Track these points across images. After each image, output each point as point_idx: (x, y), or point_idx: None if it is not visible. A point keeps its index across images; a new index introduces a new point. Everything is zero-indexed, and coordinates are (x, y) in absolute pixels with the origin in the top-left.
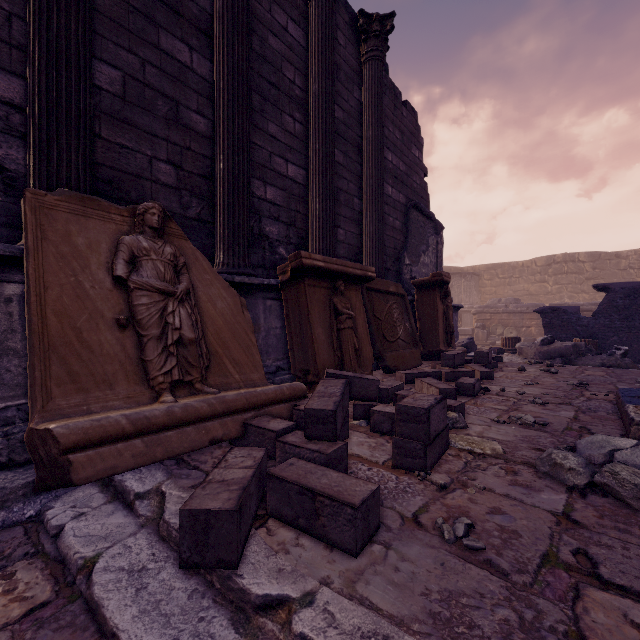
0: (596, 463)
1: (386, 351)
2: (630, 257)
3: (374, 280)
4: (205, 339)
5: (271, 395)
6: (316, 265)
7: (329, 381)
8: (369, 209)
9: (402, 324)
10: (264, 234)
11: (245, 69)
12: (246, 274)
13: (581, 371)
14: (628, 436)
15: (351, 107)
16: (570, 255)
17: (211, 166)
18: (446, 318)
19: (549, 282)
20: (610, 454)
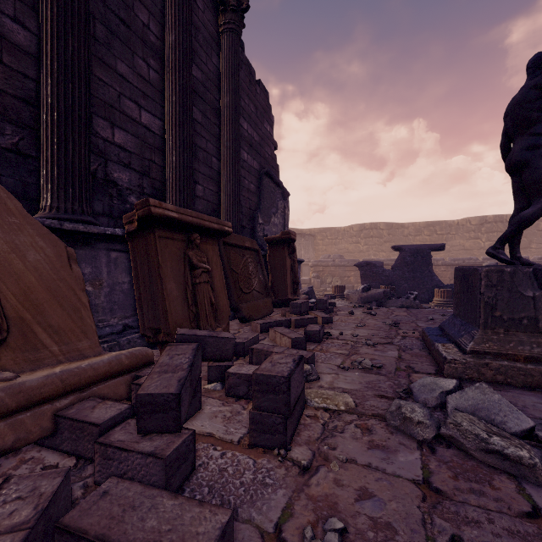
0: (430, 406)
1: (242, 302)
2: (410, 227)
3: (231, 235)
4: (2, 302)
5: (102, 369)
6: (168, 215)
7: (177, 347)
8: (227, 169)
9: (256, 276)
10: (111, 180)
11: None
12: (83, 221)
13: (391, 312)
14: (442, 372)
15: (210, 71)
16: (374, 224)
17: (36, 90)
18: (293, 271)
19: (361, 243)
20: (441, 397)
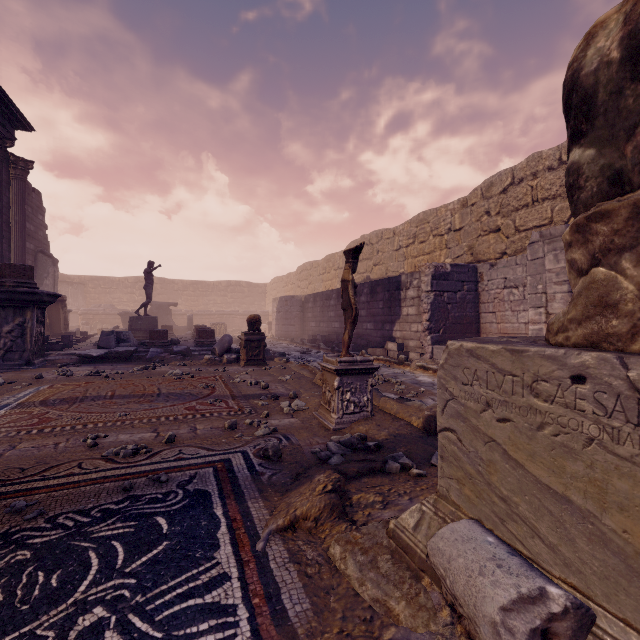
0: None
1: None
2: (179, 284)
3: None
4: None
5: None
6: None
7: None
8: (17, 259)
9: None
10: None
11: None
12: None
13: None
14: None
15: (5, 202)
16: None
17: None
18: (65, 317)
19: (137, 294)
20: None
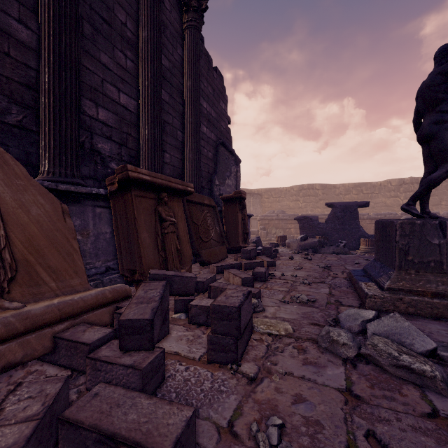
0: (354, 332)
1: (202, 249)
2: (340, 188)
3: (193, 194)
4: (11, 248)
5: (91, 301)
6: (142, 178)
7: (150, 284)
8: (189, 141)
9: (214, 228)
10: (96, 150)
11: None
12: (74, 183)
13: (324, 257)
14: (364, 305)
15: (175, 60)
16: (311, 185)
17: (36, 77)
18: (243, 223)
19: (300, 201)
20: (362, 324)
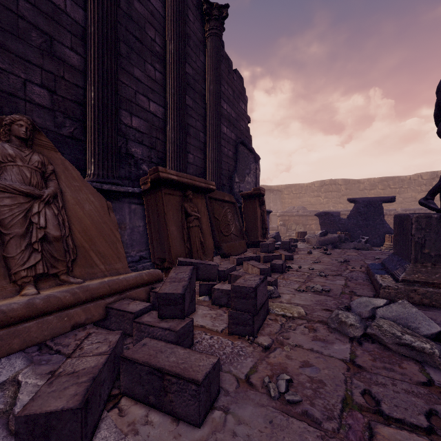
0: (364, 317)
1: (223, 242)
2: (365, 183)
3: (214, 192)
4: (72, 236)
5: (132, 281)
6: (171, 178)
7: (180, 268)
8: (211, 141)
9: (234, 223)
10: (130, 153)
11: (113, 20)
12: (114, 183)
13: (344, 252)
14: (378, 296)
15: (198, 67)
16: (333, 180)
17: (83, 95)
18: (262, 219)
19: (322, 197)
20: (372, 311)
